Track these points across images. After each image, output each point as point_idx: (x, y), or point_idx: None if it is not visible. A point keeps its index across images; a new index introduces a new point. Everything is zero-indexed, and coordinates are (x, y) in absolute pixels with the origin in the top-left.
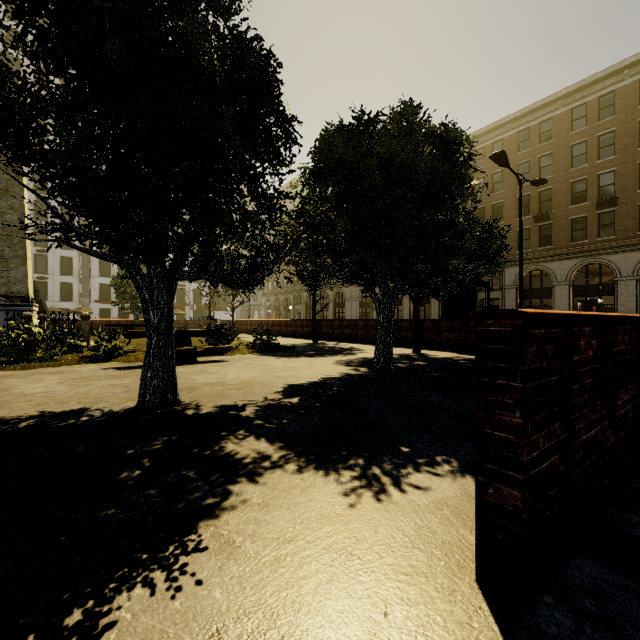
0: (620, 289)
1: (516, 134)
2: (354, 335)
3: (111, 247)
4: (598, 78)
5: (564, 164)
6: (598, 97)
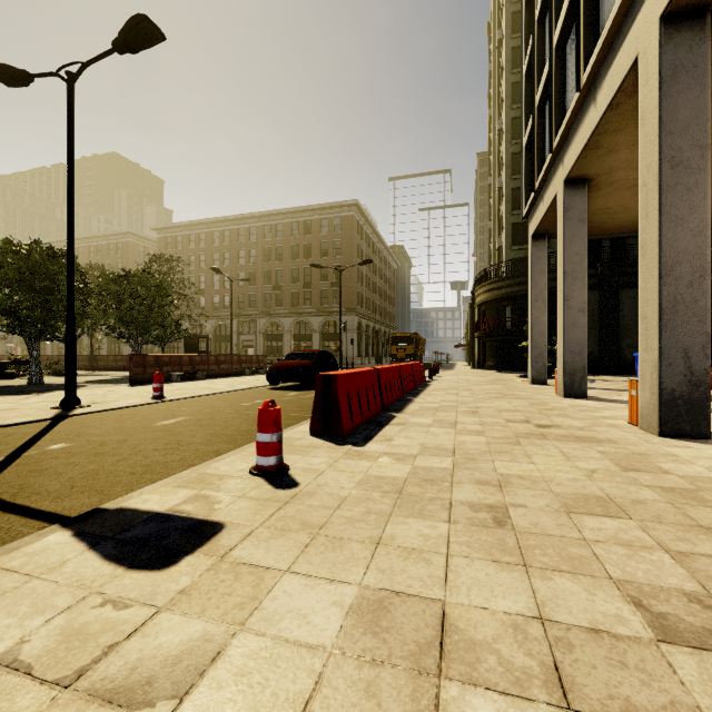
0: (313, 338)
1: (263, 226)
2: (126, 366)
3: (23, 332)
4: (303, 210)
5: (289, 256)
6: (304, 220)
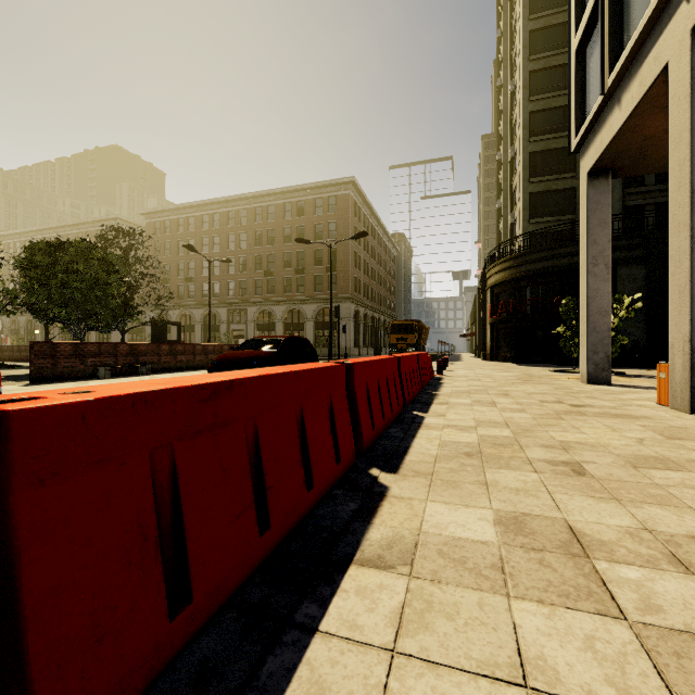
0: (307, 327)
1: (254, 208)
2: None
3: None
4: (296, 189)
5: (281, 239)
6: (297, 201)
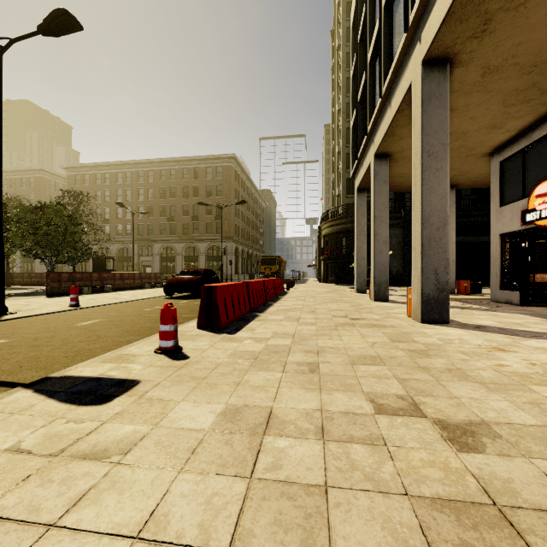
0: (200, 259)
1: (160, 170)
2: (40, 282)
3: None
4: (192, 159)
5: (180, 194)
6: (193, 167)
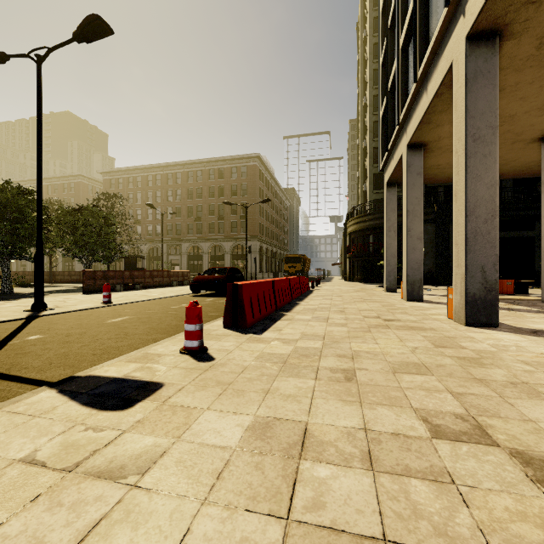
0: (226, 258)
1: (187, 172)
2: (79, 279)
3: None
4: (218, 160)
5: (207, 195)
6: (219, 168)
